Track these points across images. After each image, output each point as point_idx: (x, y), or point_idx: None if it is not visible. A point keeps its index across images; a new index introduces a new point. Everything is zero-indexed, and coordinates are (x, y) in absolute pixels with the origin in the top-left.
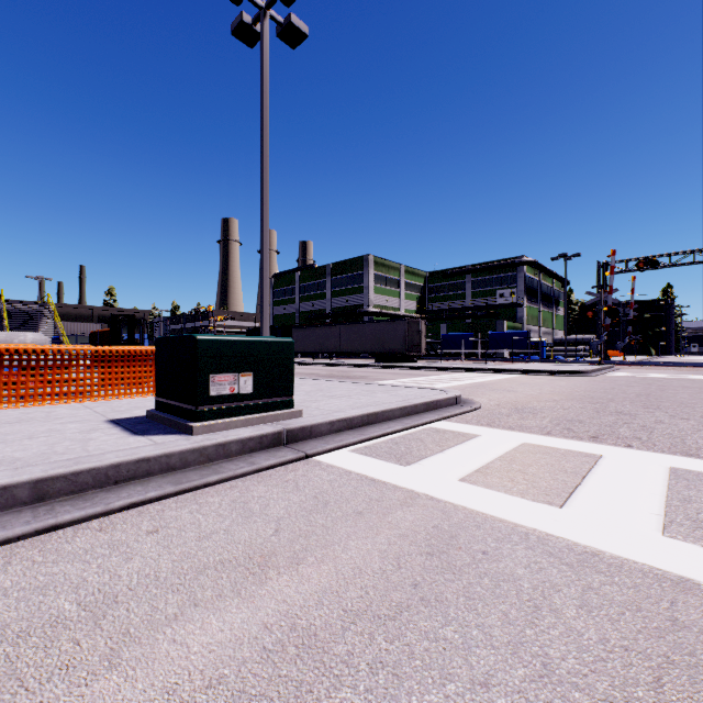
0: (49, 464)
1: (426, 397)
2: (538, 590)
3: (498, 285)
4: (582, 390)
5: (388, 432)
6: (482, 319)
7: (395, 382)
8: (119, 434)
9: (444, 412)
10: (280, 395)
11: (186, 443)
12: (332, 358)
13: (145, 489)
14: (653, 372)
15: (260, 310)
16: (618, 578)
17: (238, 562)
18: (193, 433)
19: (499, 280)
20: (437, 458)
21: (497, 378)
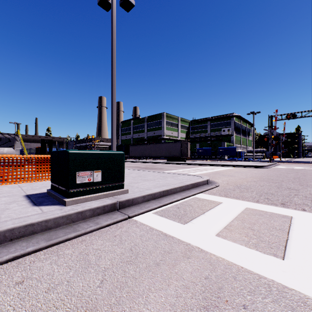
0: None
1: (192, 180)
2: None
3: (222, 126)
4: (266, 175)
5: (173, 201)
6: (215, 141)
7: (176, 171)
8: (25, 205)
9: (201, 188)
10: (116, 182)
11: (59, 212)
12: (147, 159)
13: (27, 244)
14: (295, 166)
15: (111, 137)
16: None
17: None
18: (66, 204)
19: (222, 124)
20: (201, 218)
21: (223, 169)
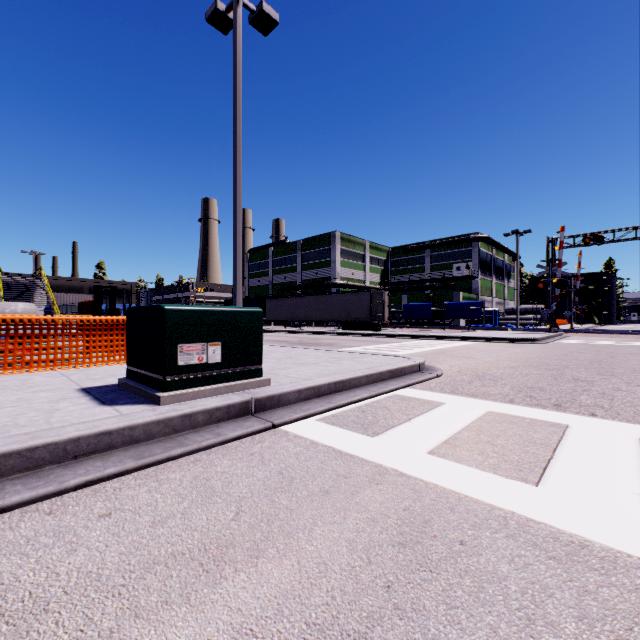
0: (5, 438)
1: (391, 364)
2: (528, 594)
3: (454, 259)
4: (537, 357)
5: (355, 400)
6: (440, 290)
7: (361, 349)
8: (86, 404)
9: (408, 379)
10: (249, 364)
11: (151, 414)
12: (302, 326)
13: (104, 464)
14: (599, 340)
15: (234, 281)
16: (615, 577)
17: (192, 556)
18: (161, 403)
19: (455, 255)
20: (404, 428)
21: (455, 345)
